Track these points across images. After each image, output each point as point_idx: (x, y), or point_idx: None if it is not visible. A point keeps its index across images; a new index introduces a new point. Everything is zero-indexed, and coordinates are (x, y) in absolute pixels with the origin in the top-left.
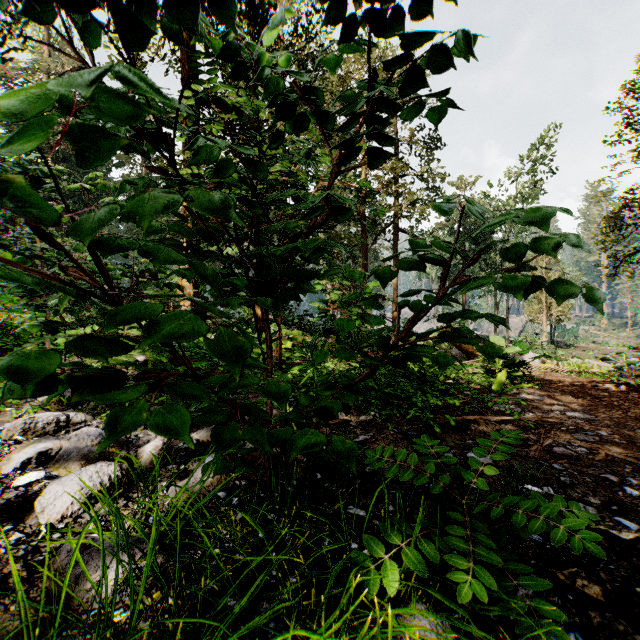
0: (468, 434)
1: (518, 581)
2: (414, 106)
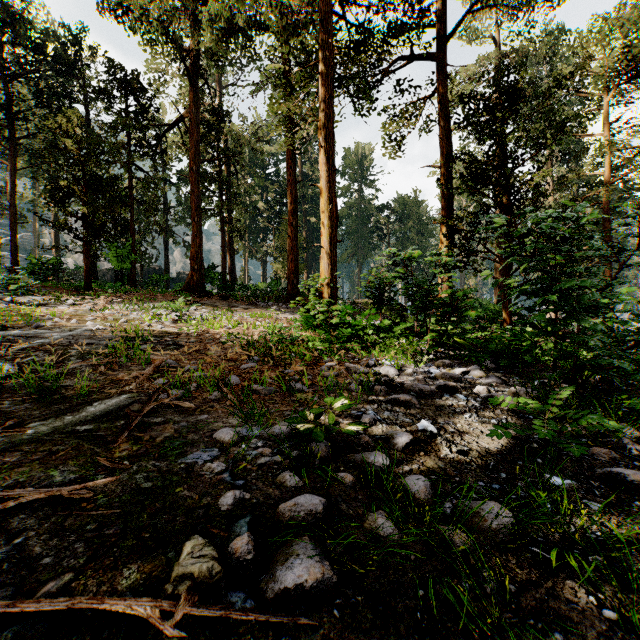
0: None
1: None
2: None
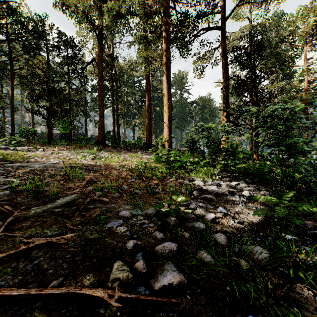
0: None
1: None
2: None
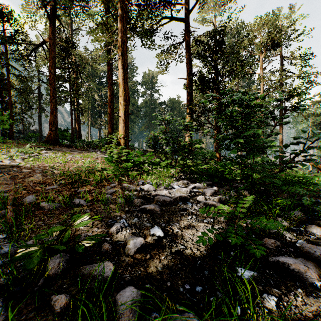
0: (318, 198)
1: (319, 206)
2: (294, 109)
